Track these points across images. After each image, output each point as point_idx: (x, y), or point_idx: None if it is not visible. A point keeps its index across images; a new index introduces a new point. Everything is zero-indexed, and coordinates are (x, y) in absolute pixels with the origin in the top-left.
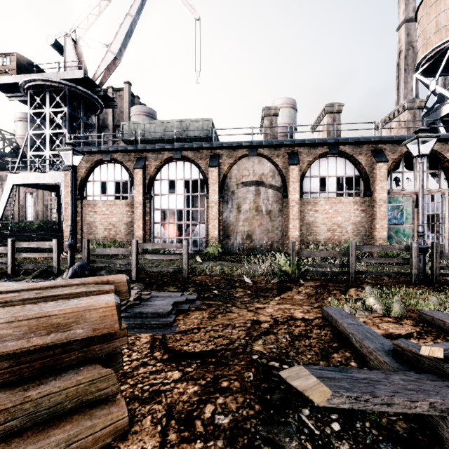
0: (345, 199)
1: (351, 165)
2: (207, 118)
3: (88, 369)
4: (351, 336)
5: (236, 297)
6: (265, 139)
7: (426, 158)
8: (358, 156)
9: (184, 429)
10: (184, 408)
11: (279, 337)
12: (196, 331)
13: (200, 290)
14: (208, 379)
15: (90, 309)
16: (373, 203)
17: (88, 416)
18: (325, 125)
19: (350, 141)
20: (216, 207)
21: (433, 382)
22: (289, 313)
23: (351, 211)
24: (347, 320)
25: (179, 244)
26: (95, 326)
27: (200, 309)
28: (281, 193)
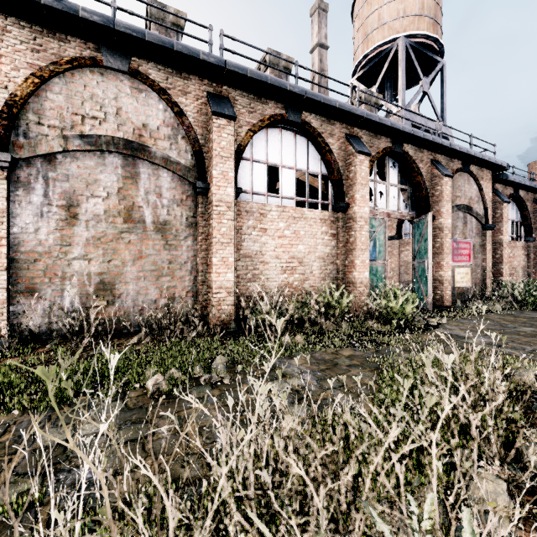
0: (310, 213)
1: (317, 155)
2: None
3: None
4: None
5: None
6: None
7: (397, 166)
8: (328, 139)
9: None
10: None
11: None
12: None
13: None
14: None
15: None
16: (350, 222)
17: None
18: None
19: (323, 101)
20: None
21: None
22: None
23: (318, 235)
24: None
25: None
26: None
27: None
28: (193, 183)
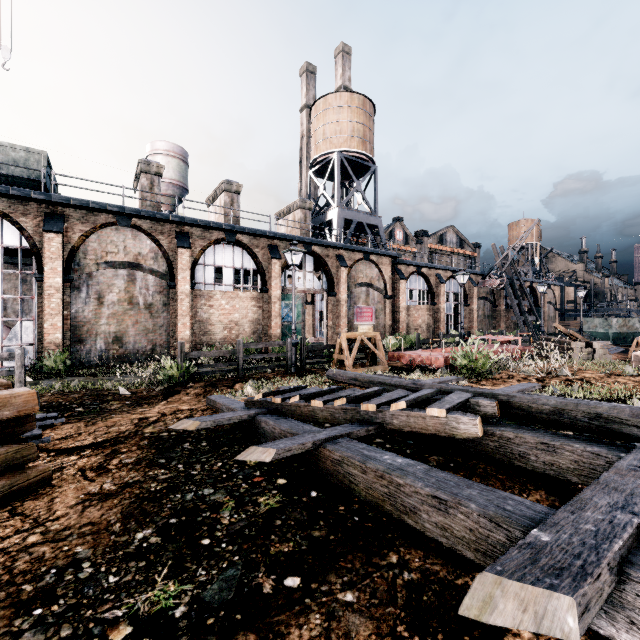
0: (243, 294)
1: (249, 258)
2: (37, 150)
3: (8, 446)
4: (224, 407)
5: (111, 409)
6: (143, 204)
7: (312, 259)
8: (255, 249)
9: (99, 470)
10: (94, 465)
11: (168, 422)
12: (78, 435)
13: (55, 412)
14: (107, 452)
15: (16, 395)
16: (269, 299)
17: (19, 473)
18: (222, 204)
19: (247, 231)
20: (58, 295)
21: (255, 409)
22: (177, 408)
23: (249, 307)
24: (224, 399)
25: (7, 354)
26: (20, 409)
27: (71, 423)
28: (167, 281)
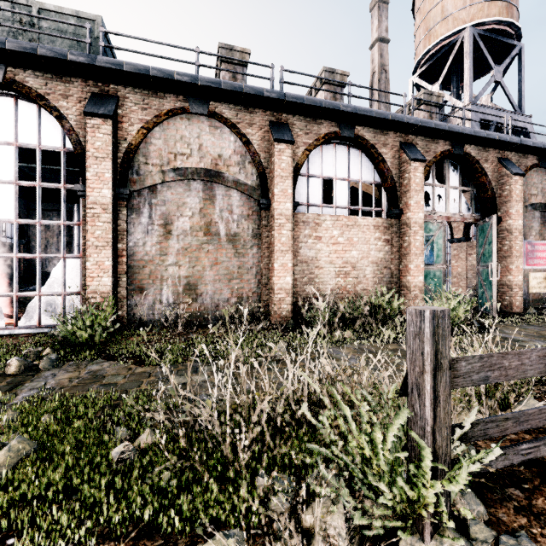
0: (363, 220)
1: (370, 165)
2: (89, 14)
3: None
4: None
5: None
6: None
7: (458, 168)
8: (381, 149)
9: None
10: None
11: None
12: None
13: None
14: None
15: None
16: (403, 228)
17: None
18: None
19: (375, 115)
20: (106, 217)
21: None
22: None
23: (372, 241)
24: None
25: None
26: None
27: None
28: (257, 200)
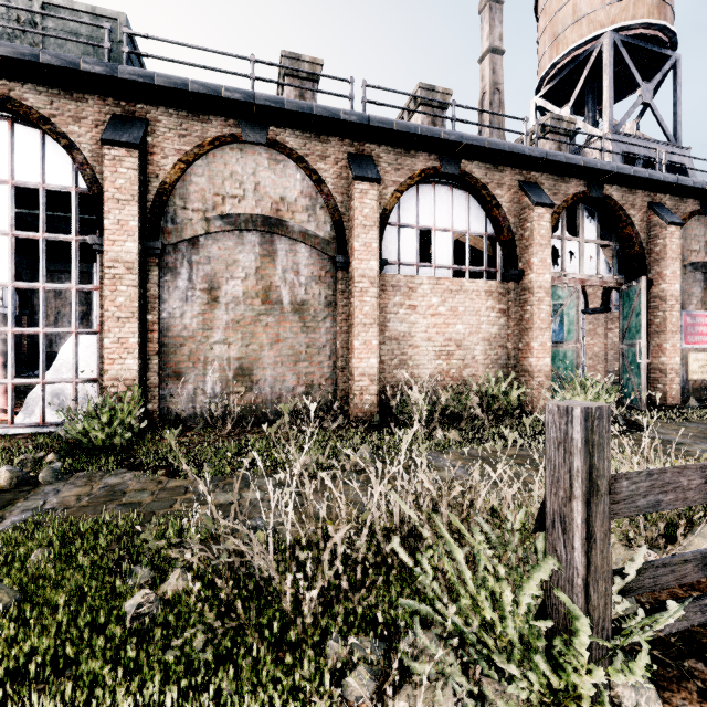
0: (471, 284)
1: (481, 211)
2: (109, 11)
3: None
4: None
5: None
6: None
7: (596, 216)
8: (495, 190)
9: None
10: None
11: None
12: None
13: None
14: None
15: None
16: (524, 294)
17: None
18: None
19: (488, 146)
20: (130, 279)
21: None
22: None
23: (483, 312)
24: None
25: None
26: None
27: None
28: (332, 257)
